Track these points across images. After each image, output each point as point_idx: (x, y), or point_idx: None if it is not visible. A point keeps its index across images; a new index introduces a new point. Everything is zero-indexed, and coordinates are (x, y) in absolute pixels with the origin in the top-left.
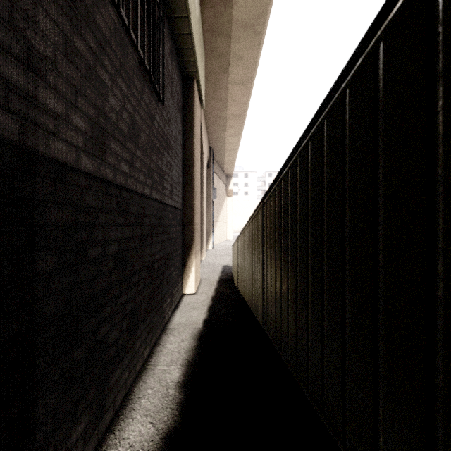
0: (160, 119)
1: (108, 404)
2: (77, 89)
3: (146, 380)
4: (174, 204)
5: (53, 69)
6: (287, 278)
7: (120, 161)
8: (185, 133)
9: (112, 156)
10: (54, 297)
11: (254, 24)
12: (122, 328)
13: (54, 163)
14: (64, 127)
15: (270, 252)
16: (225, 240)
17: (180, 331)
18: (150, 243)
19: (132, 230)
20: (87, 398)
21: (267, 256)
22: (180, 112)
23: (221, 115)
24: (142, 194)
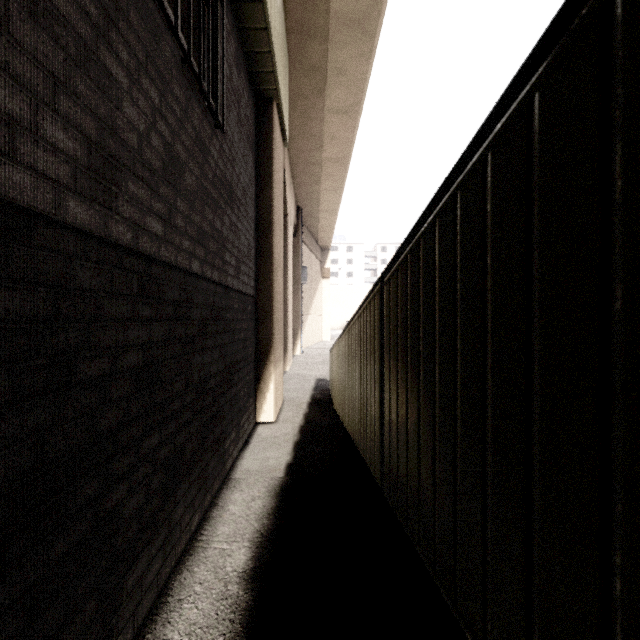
0: (219, 156)
1: (122, 621)
2: (57, 80)
3: (194, 569)
4: (242, 288)
5: (3, 33)
6: (432, 417)
7: (146, 215)
8: (260, 182)
9: (131, 205)
10: (5, 452)
11: (362, 20)
12: (151, 488)
13: (5, 207)
14: (28, 142)
15: (395, 366)
16: (319, 341)
17: (251, 483)
18: (201, 348)
19: (170, 328)
20: (80, 621)
21: (390, 372)
22: (251, 150)
23: (314, 159)
24: (188, 271)
